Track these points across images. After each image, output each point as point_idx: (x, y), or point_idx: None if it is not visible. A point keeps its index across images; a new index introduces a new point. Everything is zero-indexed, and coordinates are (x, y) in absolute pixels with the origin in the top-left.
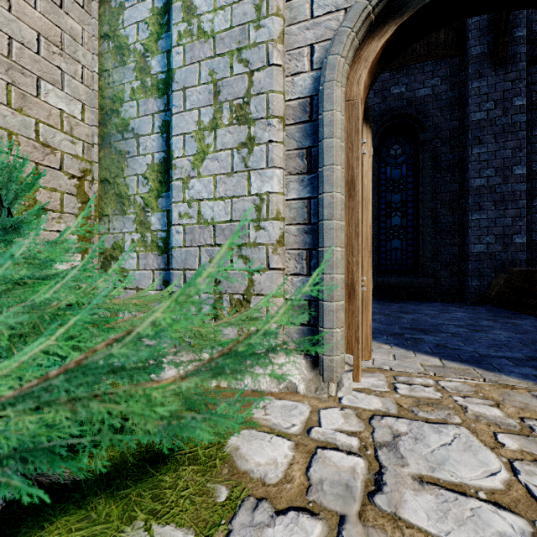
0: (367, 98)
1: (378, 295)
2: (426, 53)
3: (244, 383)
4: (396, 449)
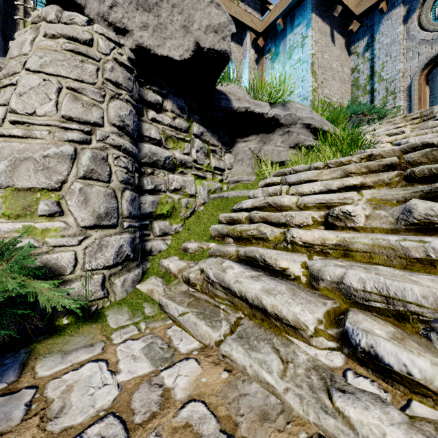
0: None
1: None
2: None
3: None
4: None
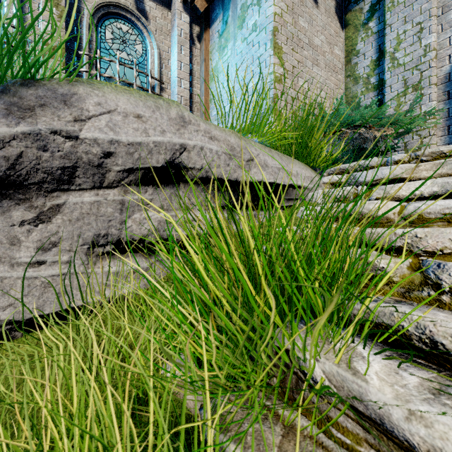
0: None
1: None
2: None
3: None
4: None
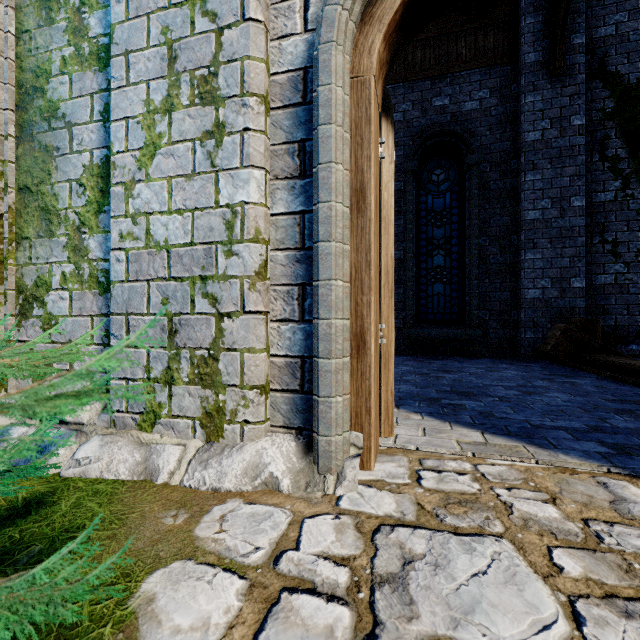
0: (405, 111)
1: (418, 351)
2: (473, 59)
3: (204, 478)
4: (404, 586)
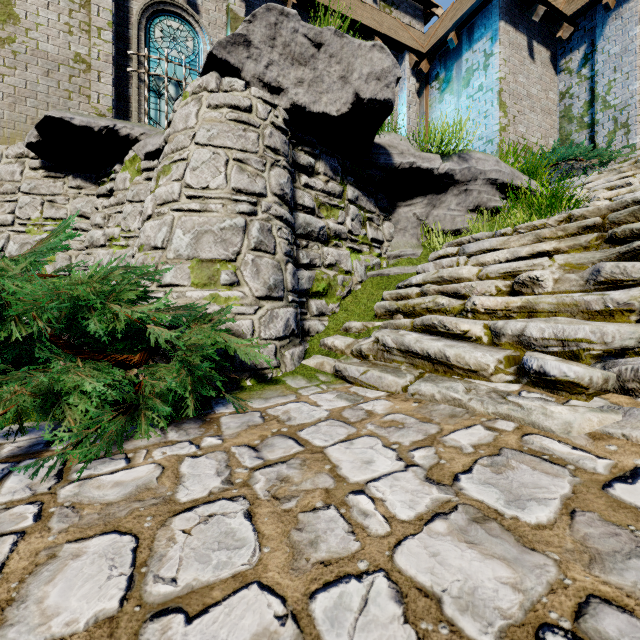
0: None
1: None
2: None
3: None
4: None
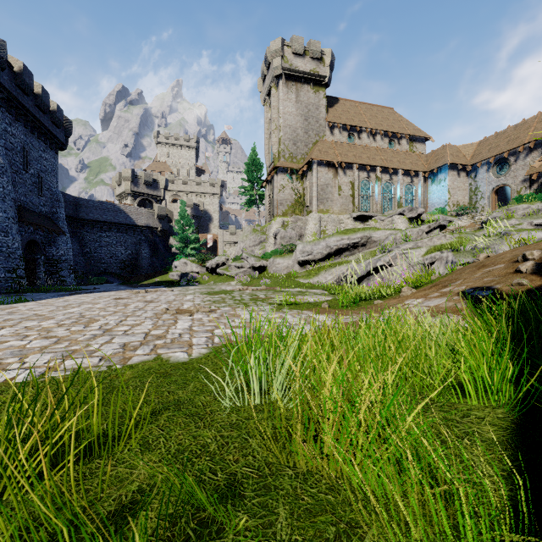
0: None
1: None
2: None
3: None
4: None
